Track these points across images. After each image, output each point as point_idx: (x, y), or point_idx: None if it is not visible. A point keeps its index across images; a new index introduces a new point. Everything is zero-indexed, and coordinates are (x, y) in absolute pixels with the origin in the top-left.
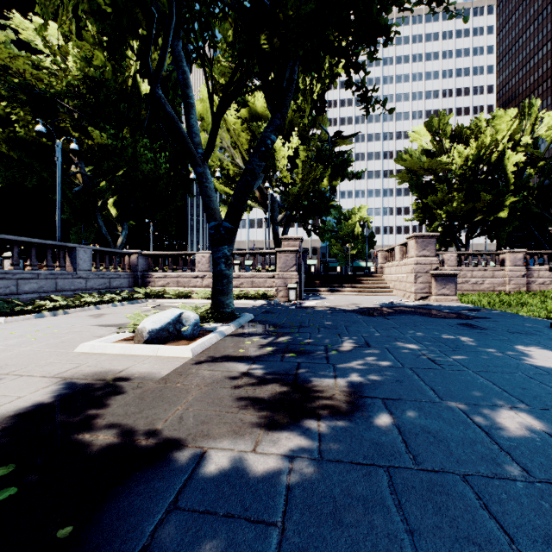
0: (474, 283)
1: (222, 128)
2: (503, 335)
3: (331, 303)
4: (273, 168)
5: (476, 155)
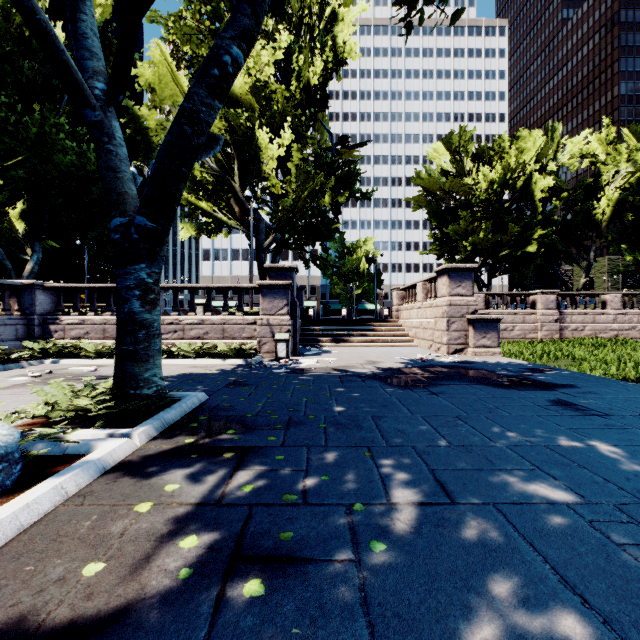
0: (504, 329)
1: None
2: None
3: (338, 360)
4: (258, 173)
5: (503, 178)
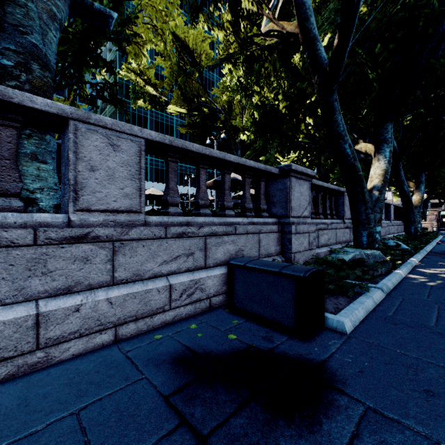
0: None
1: None
2: None
3: None
4: None
5: None
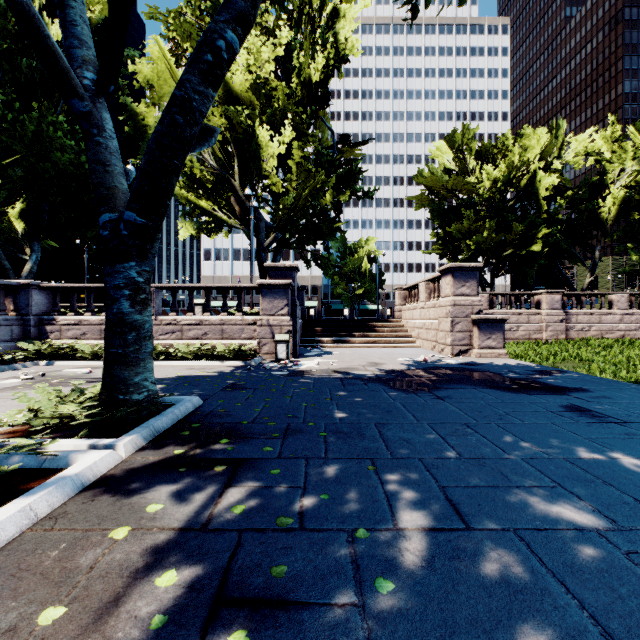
0: (508, 330)
1: None
2: None
3: (340, 362)
4: (258, 172)
5: (506, 176)
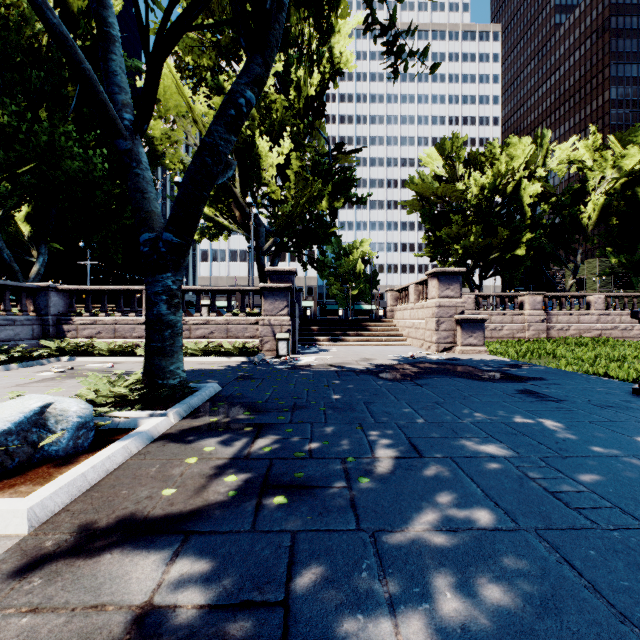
0: (493, 329)
1: (188, 120)
2: (594, 411)
3: (335, 358)
4: (258, 180)
5: (493, 184)
